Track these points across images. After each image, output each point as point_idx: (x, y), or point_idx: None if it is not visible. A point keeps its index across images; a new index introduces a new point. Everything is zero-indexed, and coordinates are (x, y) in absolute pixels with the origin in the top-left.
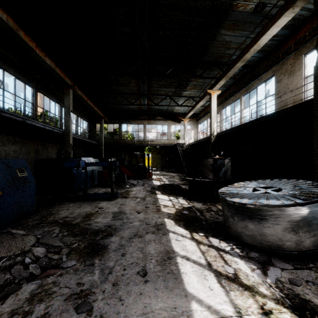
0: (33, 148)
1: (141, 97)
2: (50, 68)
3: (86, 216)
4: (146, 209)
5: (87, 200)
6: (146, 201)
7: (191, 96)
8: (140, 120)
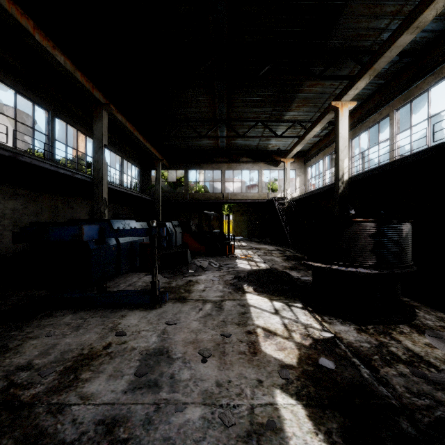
0: (48, 205)
1: (218, 124)
2: (65, 72)
3: (73, 365)
4: (223, 343)
5: (104, 307)
6: (225, 313)
7: (298, 120)
8: (216, 164)
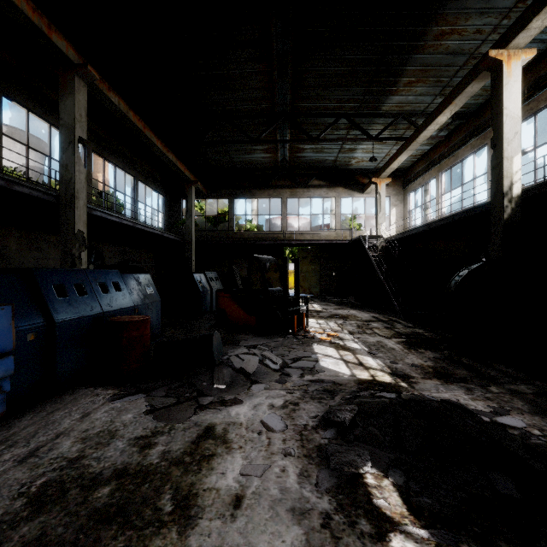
0: None
1: (277, 121)
2: None
3: None
4: None
5: None
6: None
7: (404, 111)
8: (274, 190)
